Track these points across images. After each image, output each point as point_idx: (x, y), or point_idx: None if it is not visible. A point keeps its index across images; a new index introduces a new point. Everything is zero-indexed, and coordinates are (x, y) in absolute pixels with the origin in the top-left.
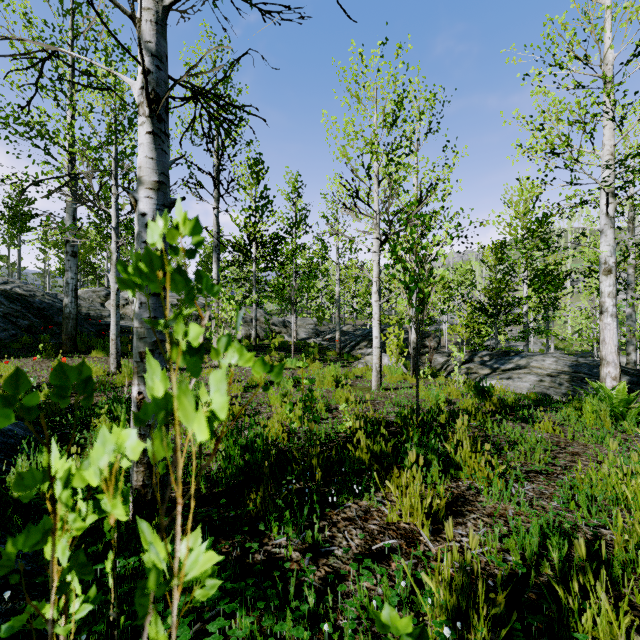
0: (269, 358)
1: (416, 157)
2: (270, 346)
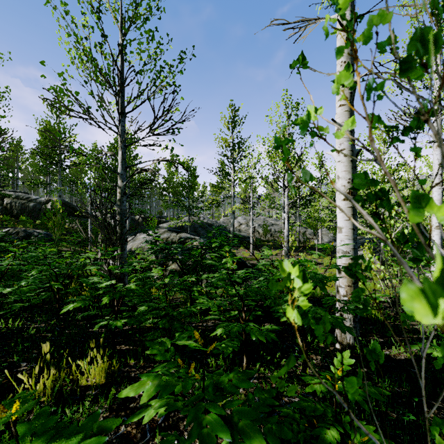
0: (305, 253)
1: (383, 158)
2: (306, 247)
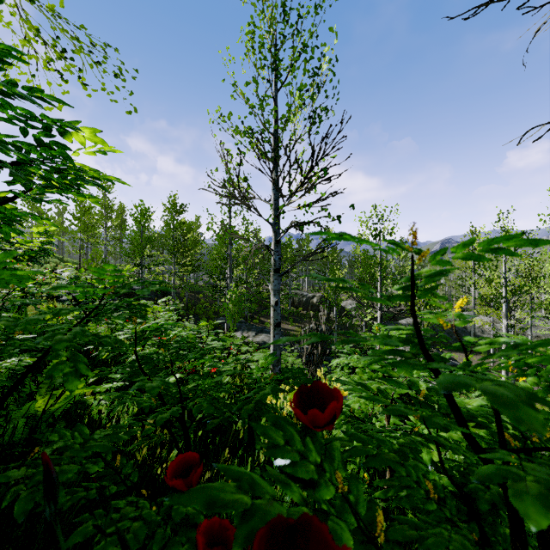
0: None
1: None
2: None
